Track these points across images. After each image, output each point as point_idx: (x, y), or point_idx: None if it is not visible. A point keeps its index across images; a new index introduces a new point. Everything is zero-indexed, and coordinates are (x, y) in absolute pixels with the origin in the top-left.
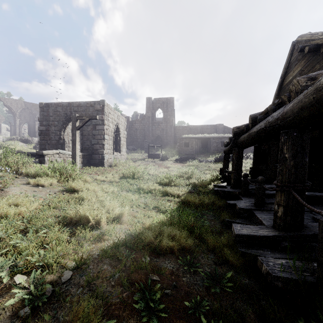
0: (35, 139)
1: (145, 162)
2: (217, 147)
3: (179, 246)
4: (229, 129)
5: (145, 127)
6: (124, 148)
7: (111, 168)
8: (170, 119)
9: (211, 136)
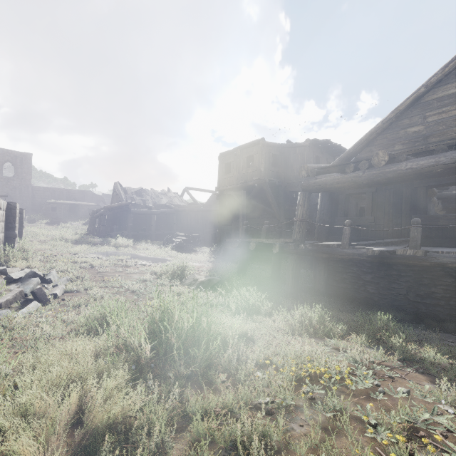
0: None
1: None
2: (86, 213)
3: None
4: (98, 196)
5: None
6: None
7: None
8: (27, 177)
9: (80, 203)
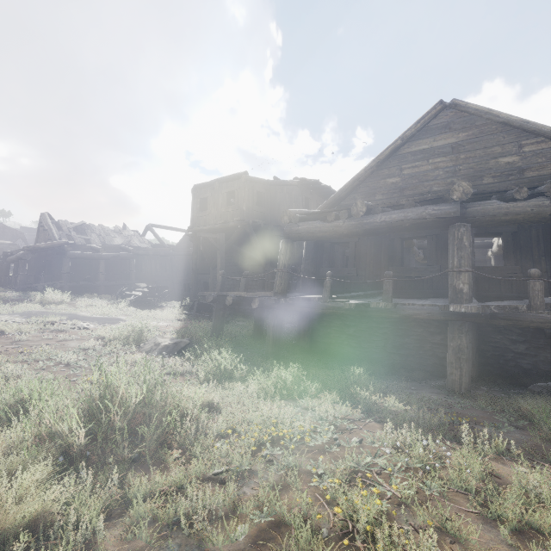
0: None
1: None
2: None
3: None
4: (14, 231)
5: None
6: None
7: None
8: None
9: None
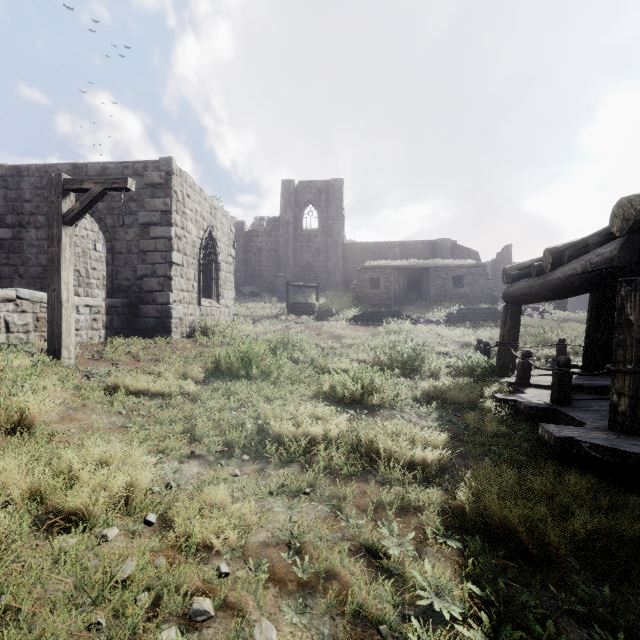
0: None
1: (279, 324)
2: (445, 288)
3: None
4: (464, 250)
5: (278, 246)
6: (230, 289)
7: (189, 342)
8: (335, 227)
9: (429, 263)
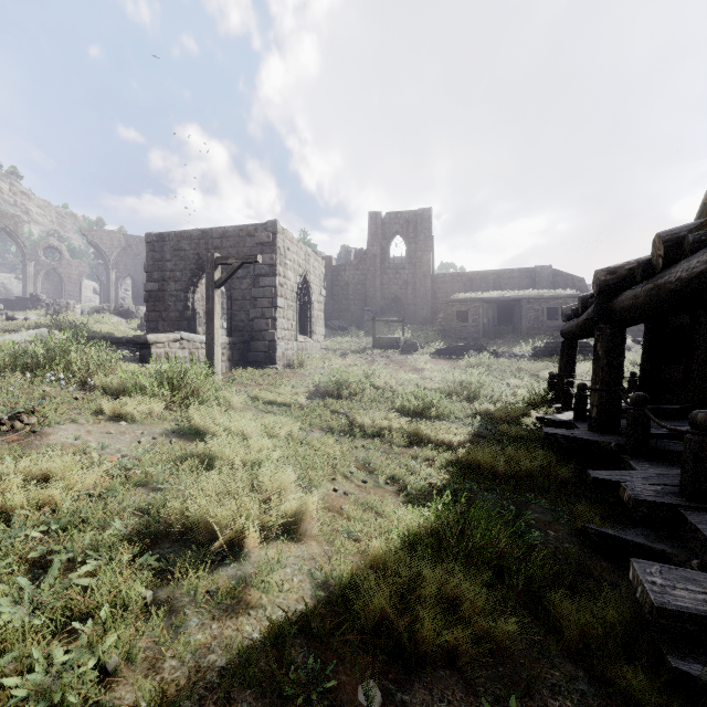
0: (143, 309)
1: (365, 358)
2: (538, 320)
3: (473, 634)
4: (568, 277)
5: (365, 280)
6: (321, 325)
7: (291, 372)
8: (424, 258)
9: (522, 294)
